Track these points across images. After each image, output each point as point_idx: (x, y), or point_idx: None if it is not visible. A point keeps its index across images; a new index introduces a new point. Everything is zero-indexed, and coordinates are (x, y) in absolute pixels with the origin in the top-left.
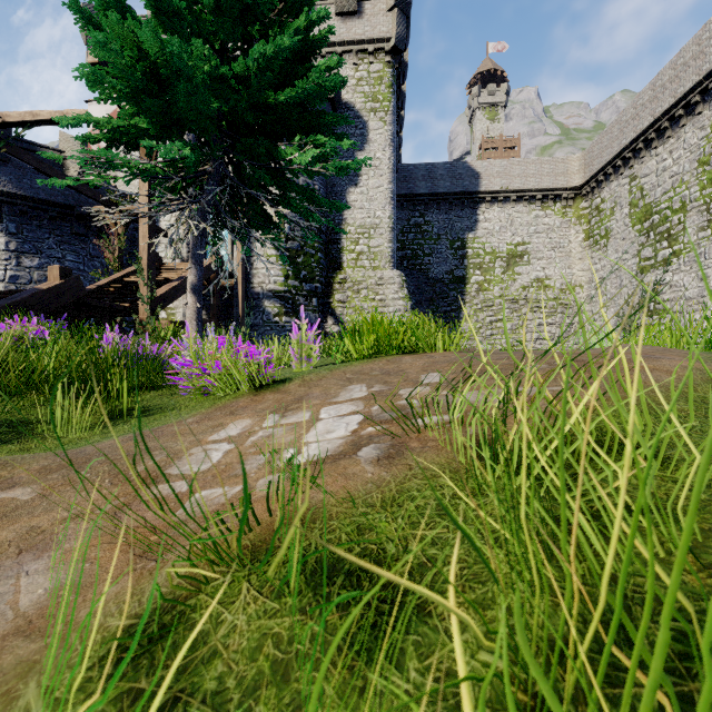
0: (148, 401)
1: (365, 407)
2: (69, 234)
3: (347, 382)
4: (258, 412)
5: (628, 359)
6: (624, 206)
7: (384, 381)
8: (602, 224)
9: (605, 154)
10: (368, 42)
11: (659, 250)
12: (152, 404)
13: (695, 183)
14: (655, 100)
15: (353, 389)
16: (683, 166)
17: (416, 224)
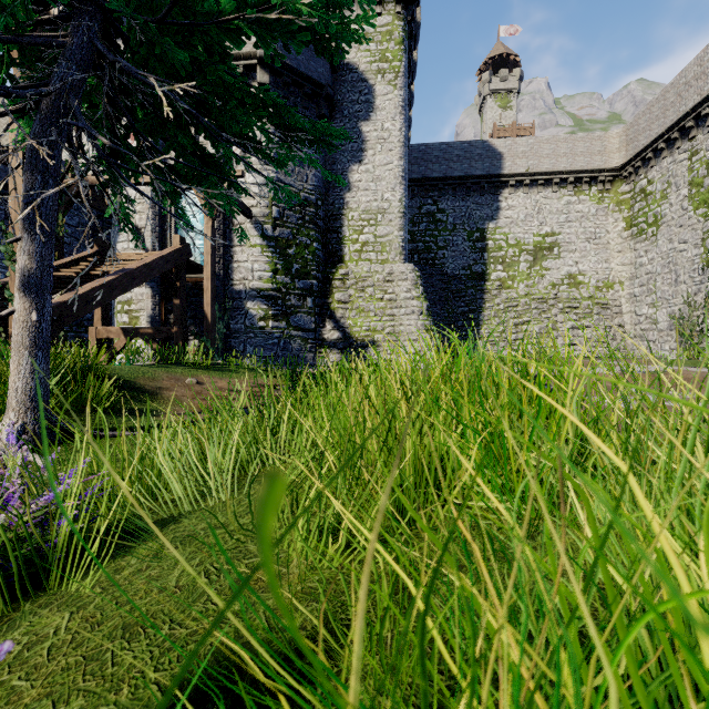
0: None
1: None
2: (3, 218)
3: None
4: None
5: None
6: (682, 186)
7: None
8: (649, 209)
9: (656, 125)
10: None
11: None
12: None
13: None
14: None
15: None
16: None
17: (429, 212)
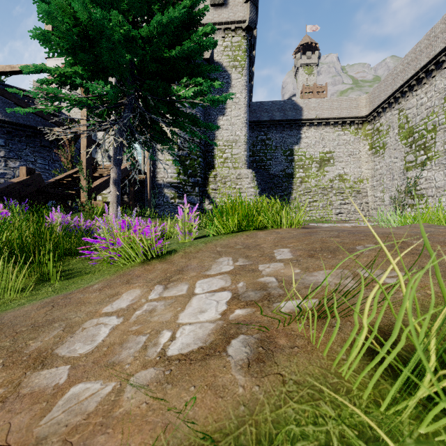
0: (73, 264)
1: (232, 283)
2: (39, 146)
3: (217, 254)
4: (148, 281)
5: (443, 242)
6: (395, 128)
7: (245, 255)
8: (381, 139)
9: (383, 94)
10: (231, 23)
11: (418, 156)
12: (76, 267)
13: (442, 113)
14: (416, 60)
15: (222, 263)
16: (434, 102)
17: (262, 139)
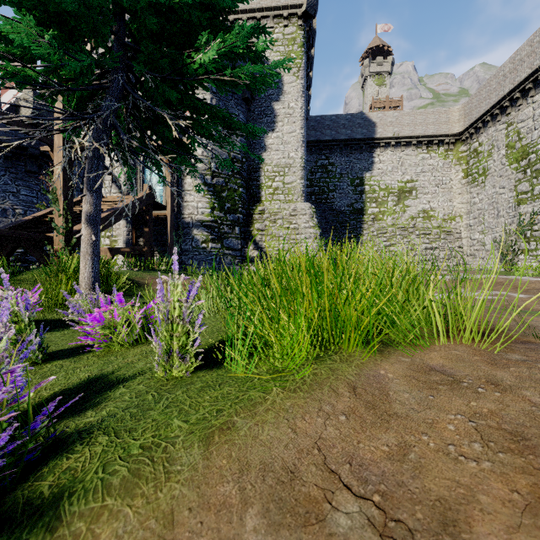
0: None
1: None
2: (23, 171)
3: None
4: None
5: None
6: (501, 148)
7: None
8: (480, 164)
9: (484, 104)
10: (283, 8)
11: (535, 185)
12: None
13: None
14: (533, 54)
15: None
16: None
17: (322, 165)
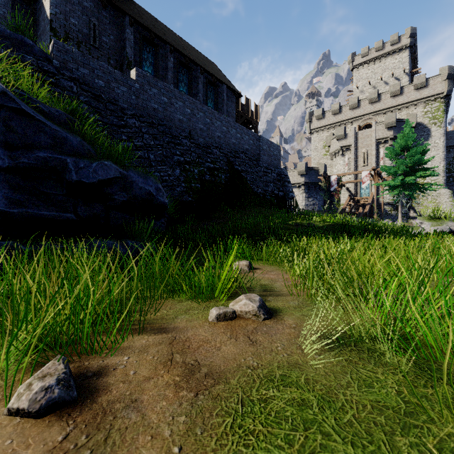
0: None
1: None
2: (318, 190)
3: None
4: None
5: None
6: None
7: None
8: None
9: None
10: (431, 96)
11: None
12: None
13: None
14: None
15: None
16: None
17: None
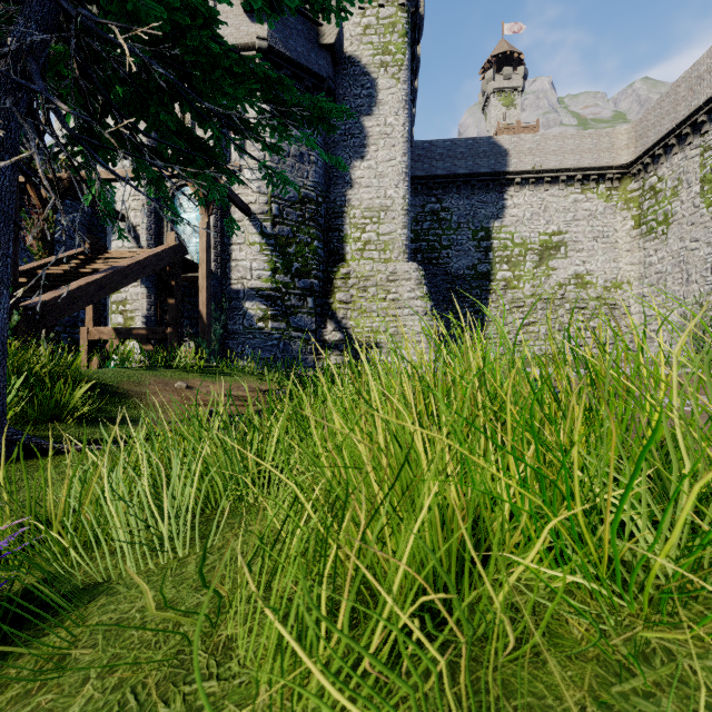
0: None
1: None
2: None
3: None
4: None
5: None
6: (693, 183)
7: None
8: (659, 207)
9: (666, 120)
10: None
11: None
12: None
13: None
14: None
15: None
16: None
17: (432, 211)
